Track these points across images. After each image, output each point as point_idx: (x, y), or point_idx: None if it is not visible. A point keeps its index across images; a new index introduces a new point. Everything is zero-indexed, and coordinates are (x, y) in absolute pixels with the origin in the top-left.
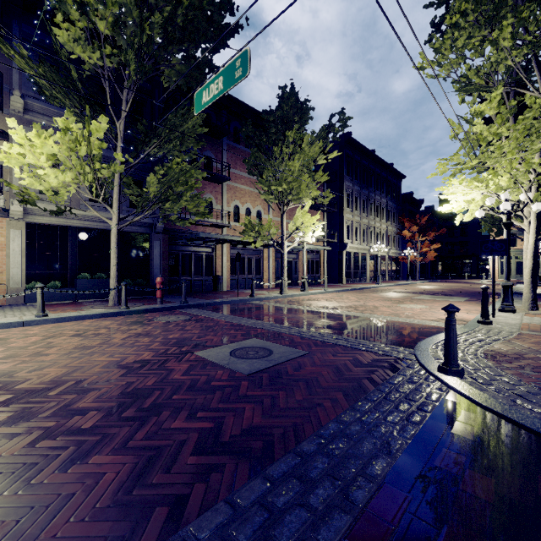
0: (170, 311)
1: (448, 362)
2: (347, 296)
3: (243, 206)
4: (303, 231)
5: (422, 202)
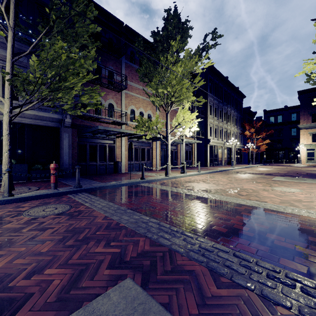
0: (58, 197)
1: None
2: (217, 177)
3: (138, 110)
4: (183, 127)
5: (255, 113)
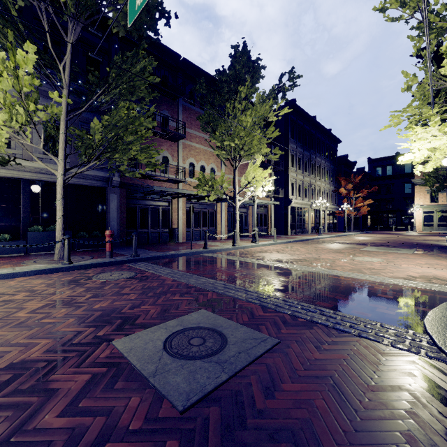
0: (117, 265)
1: None
2: (296, 247)
3: (198, 164)
4: (254, 186)
5: (355, 164)
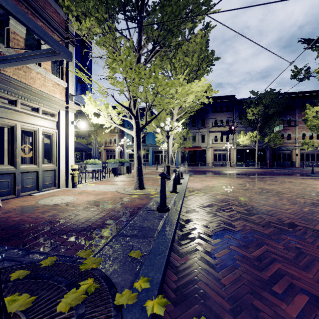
0: (270, 169)
1: (311, 172)
2: None
3: (308, 133)
4: None
5: None
